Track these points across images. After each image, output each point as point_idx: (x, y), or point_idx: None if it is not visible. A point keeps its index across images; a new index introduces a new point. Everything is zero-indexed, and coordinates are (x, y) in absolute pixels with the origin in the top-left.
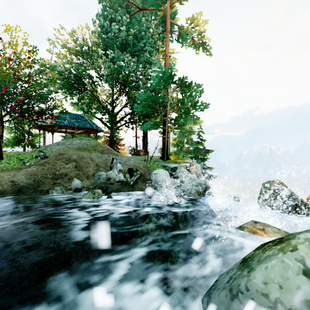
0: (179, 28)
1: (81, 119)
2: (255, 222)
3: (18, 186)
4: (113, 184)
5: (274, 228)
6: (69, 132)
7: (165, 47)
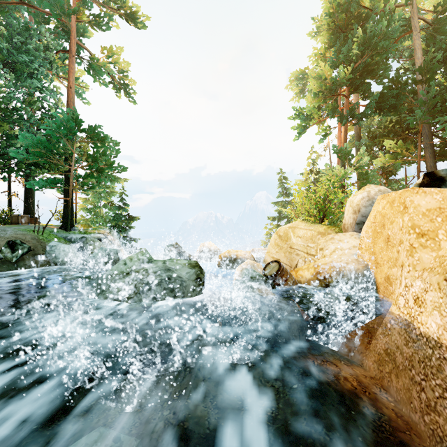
0: (91, 58)
1: None
2: None
3: None
4: None
5: None
6: None
7: (69, 75)
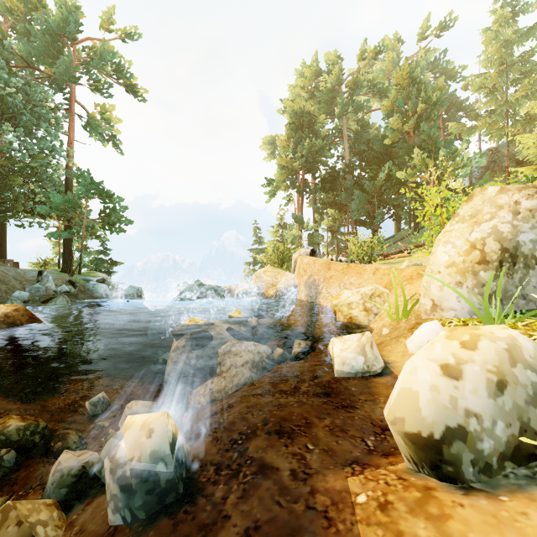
0: (90, 118)
1: None
2: None
3: None
4: (57, 296)
5: None
6: None
7: (70, 132)
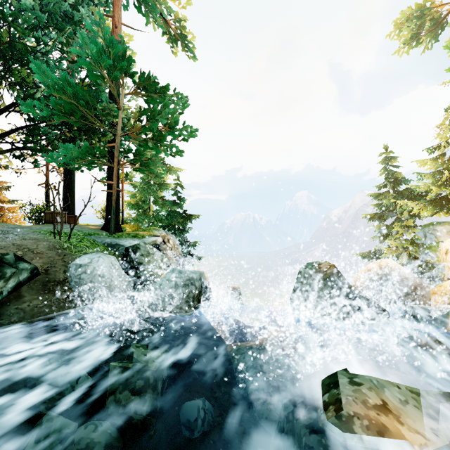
0: None
1: None
2: (351, 378)
3: None
4: None
5: (391, 386)
6: None
7: (114, 10)
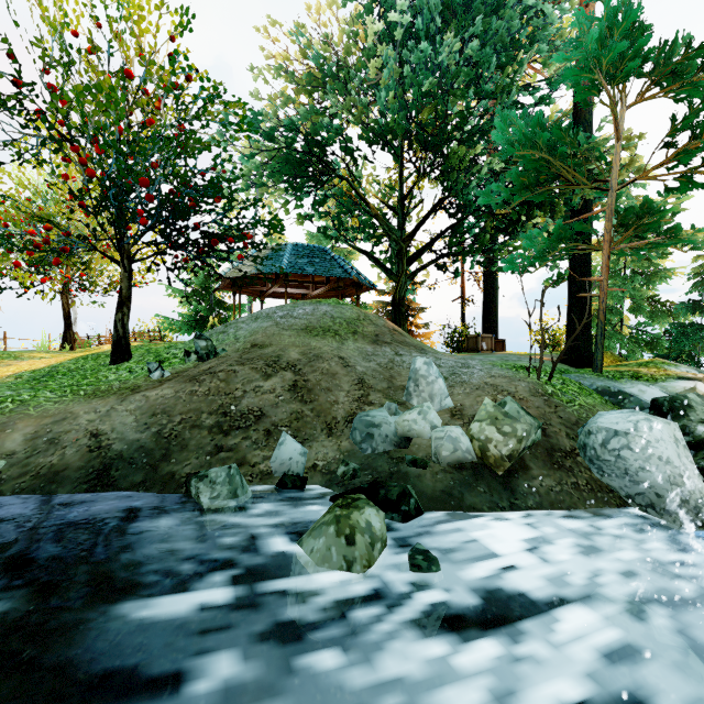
0: None
1: (321, 258)
2: None
3: (105, 455)
4: (423, 467)
5: None
6: (298, 297)
7: None
